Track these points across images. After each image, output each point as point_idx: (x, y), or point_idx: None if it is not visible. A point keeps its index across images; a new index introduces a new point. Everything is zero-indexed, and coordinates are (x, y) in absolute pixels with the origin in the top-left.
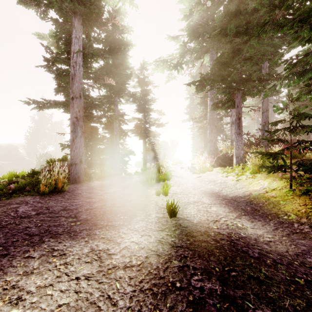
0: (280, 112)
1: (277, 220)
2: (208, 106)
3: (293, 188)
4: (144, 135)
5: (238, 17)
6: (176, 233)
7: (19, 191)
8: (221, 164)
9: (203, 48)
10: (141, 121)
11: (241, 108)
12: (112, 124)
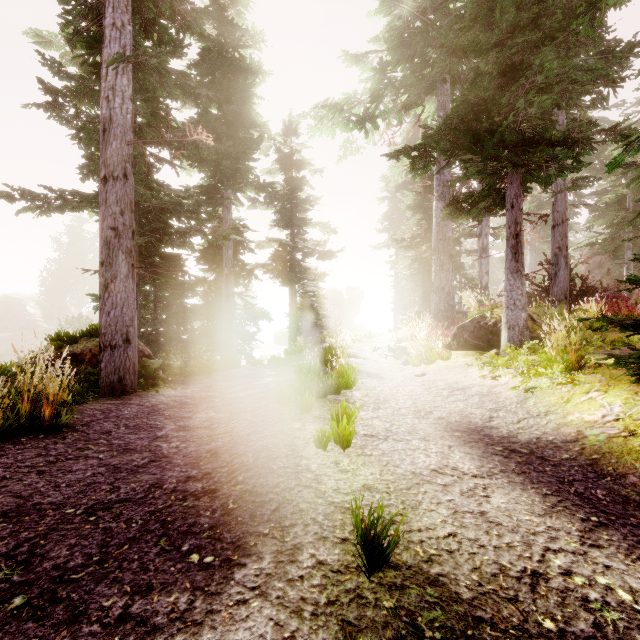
0: None
1: None
2: (434, 210)
3: None
4: (292, 276)
5: None
6: None
7: None
8: (468, 343)
9: (423, 80)
10: (285, 247)
11: (521, 211)
12: (220, 251)
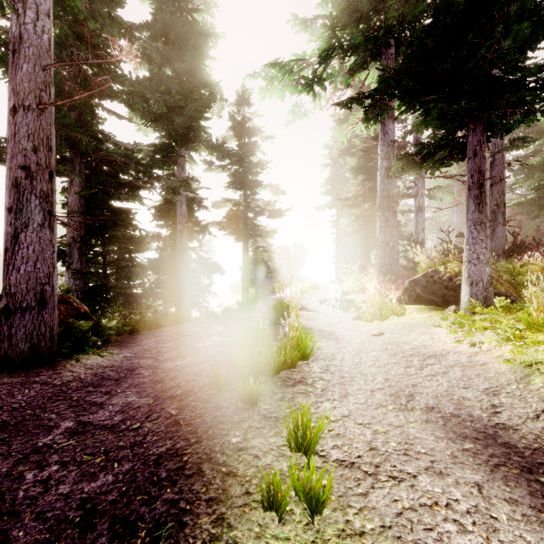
0: None
1: None
2: (379, 169)
3: None
4: (244, 232)
5: None
6: None
7: None
8: (420, 298)
9: (369, 42)
10: (239, 206)
11: (485, 159)
12: (174, 207)
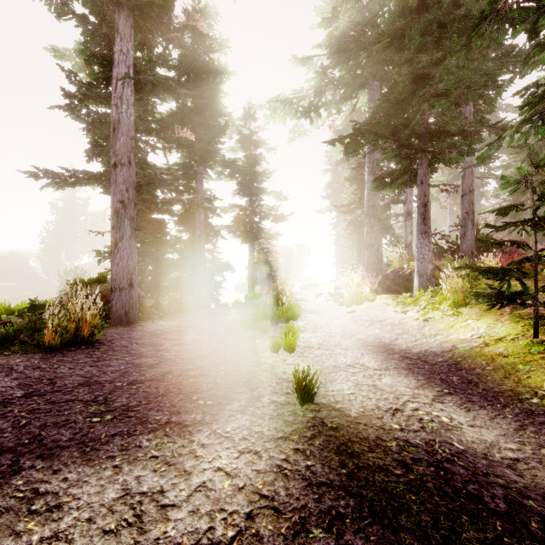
0: (514, 189)
1: (518, 406)
2: (366, 183)
3: (540, 338)
4: (250, 235)
5: (423, 18)
6: (316, 445)
7: (5, 342)
8: (390, 288)
9: (357, 78)
10: (245, 211)
11: (428, 186)
12: (193, 216)
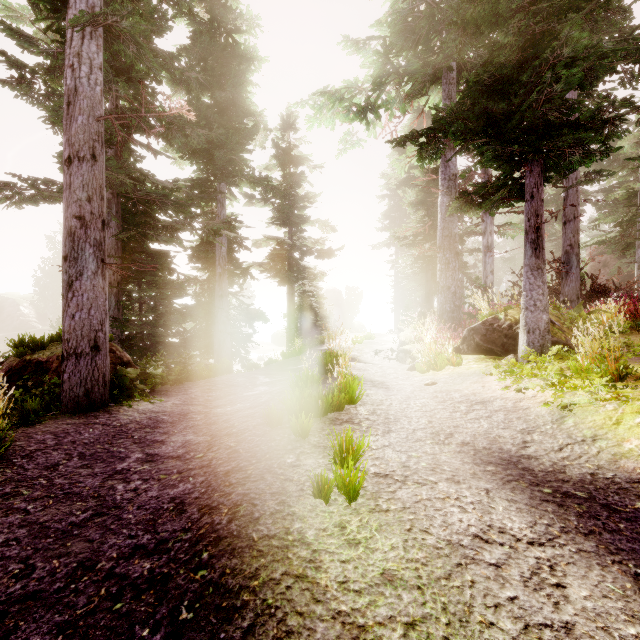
0: None
1: None
2: (440, 206)
3: None
4: (289, 275)
5: None
6: None
7: None
8: (479, 347)
9: (428, 67)
10: (283, 245)
11: (542, 202)
12: (213, 248)
